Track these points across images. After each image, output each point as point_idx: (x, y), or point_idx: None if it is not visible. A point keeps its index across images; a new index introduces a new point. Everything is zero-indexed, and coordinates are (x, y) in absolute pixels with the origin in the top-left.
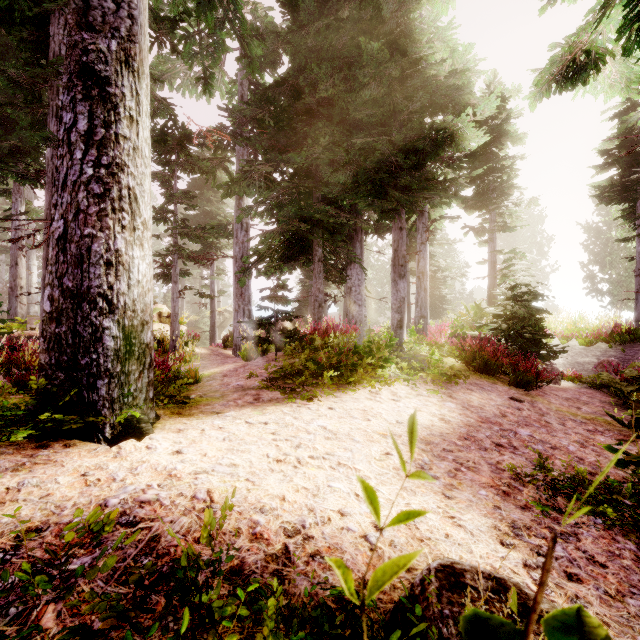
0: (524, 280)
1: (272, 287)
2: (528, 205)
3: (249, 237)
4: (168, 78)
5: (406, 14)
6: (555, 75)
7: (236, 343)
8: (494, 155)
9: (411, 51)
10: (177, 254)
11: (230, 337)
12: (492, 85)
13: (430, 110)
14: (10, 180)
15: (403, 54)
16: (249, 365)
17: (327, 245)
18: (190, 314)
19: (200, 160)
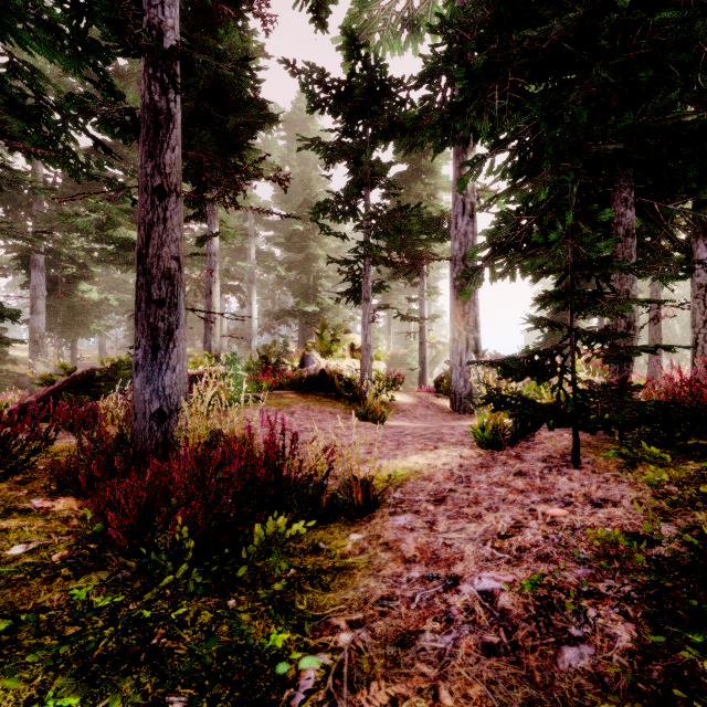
0: None
1: (561, 270)
2: None
3: (475, 225)
4: (364, 38)
5: None
6: None
7: (455, 390)
8: None
9: None
10: (369, 258)
11: (445, 379)
12: None
13: None
14: (227, 215)
15: None
16: (497, 470)
17: (640, 204)
18: (399, 347)
19: (400, 111)
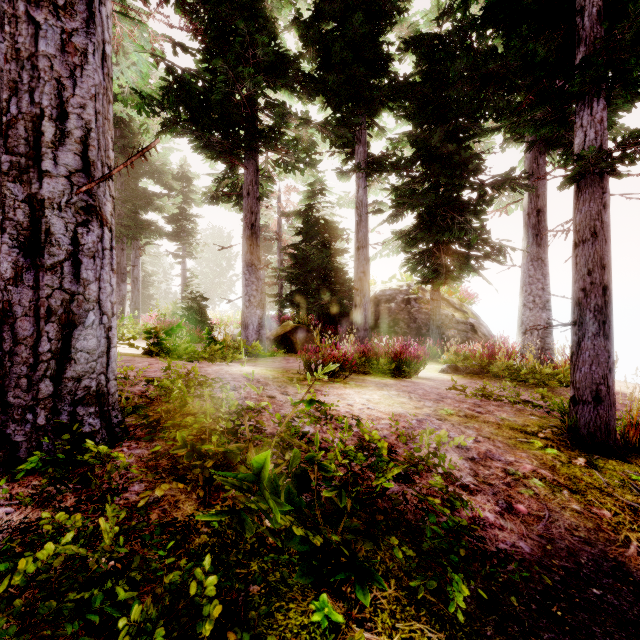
0: (198, 289)
1: None
2: (204, 245)
3: None
4: None
5: (128, 116)
6: (207, 197)
7: None
8: (185, 210)
9: (131, 141)
10: None
11: None
12: (184, 166)
13: (143, 175)
14: None
15: (125, 137)
16: None
17: None
18: None
19: None
